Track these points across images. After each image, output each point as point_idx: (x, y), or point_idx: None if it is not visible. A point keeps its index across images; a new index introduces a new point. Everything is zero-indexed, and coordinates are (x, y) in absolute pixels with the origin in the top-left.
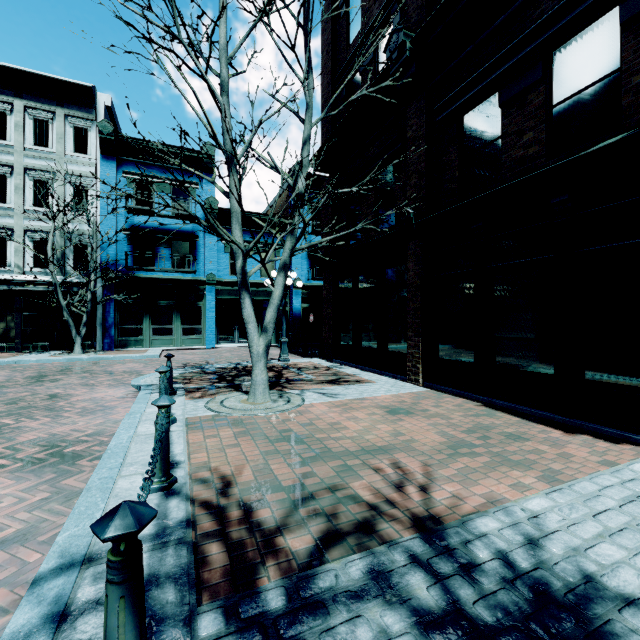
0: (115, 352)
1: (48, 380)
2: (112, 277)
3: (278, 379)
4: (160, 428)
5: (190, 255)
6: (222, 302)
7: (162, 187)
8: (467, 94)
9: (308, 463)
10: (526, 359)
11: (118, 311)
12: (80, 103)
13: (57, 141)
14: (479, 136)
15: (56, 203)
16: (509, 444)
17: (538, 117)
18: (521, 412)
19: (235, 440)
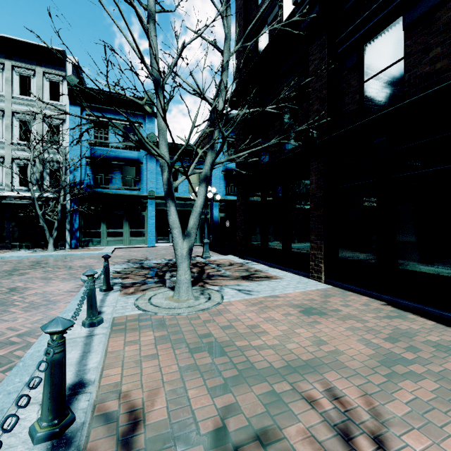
0: (79, 250)
1: (17, 274)
2: (77, 193)
3: (201, 275)
4: (50, 359)
5: (135, 176)
6: (160, 212)
7: (115, 126)
8: (369, 23)
9: (230, 386)
10: (433, 263)
11: (82, 219)
12: (54, 63)
13: (37, 91)
14: (379, 61)
15: (36, 138)
16: (443, 358)
17: (447, 32)
18: (424, 311)
19: (155, 347)
